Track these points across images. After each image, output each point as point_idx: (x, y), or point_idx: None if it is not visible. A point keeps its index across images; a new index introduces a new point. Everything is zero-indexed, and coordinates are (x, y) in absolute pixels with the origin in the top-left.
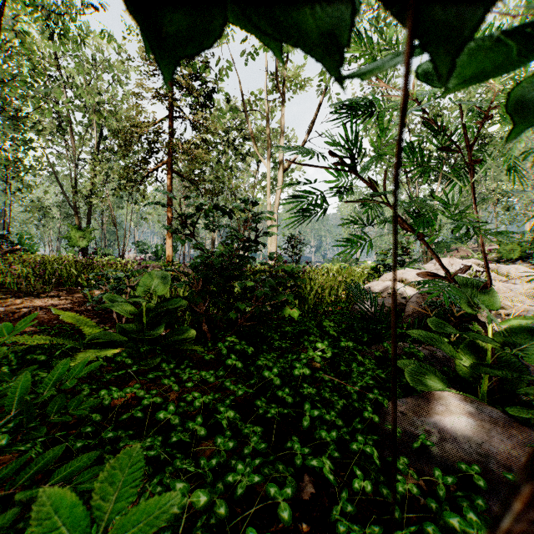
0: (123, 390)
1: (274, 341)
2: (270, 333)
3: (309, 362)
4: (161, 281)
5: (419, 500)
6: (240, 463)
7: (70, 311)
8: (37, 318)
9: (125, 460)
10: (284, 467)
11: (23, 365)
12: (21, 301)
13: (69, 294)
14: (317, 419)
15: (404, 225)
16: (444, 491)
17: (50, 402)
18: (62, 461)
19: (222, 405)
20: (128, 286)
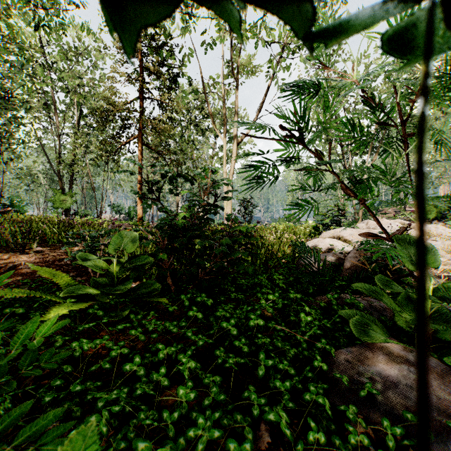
0: (93, 342)
1: (231, 293)
2: (227, 285)
3: (262, 311)
4: (130, 240)
5: (369, 449)
6: (201, 417)
7: (51, 265)
8: (21, 272)
9: (79, 441)
10: (242, 417)
11: (4, 317)
12: (8, 256)
13: (52, 250)
14: (271, 368)
15: (348, 191)
16: (393, 442)
17: (23, 356)
18: (33, 412)
19: (184, 355)
20: (102, 244)
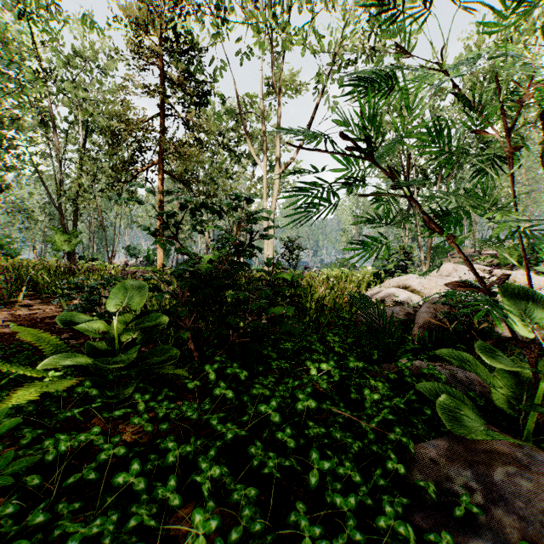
0: (76, 438)
1: (272, 362)
2: (267, 351)
3: (313, 385)
4: (137, 292)
5: None
6: None
7: (39, 324)
8: None
9: None
10: None
11: None
12: None
13: (44, 304)
14: (328, 473)
15: (429, 226)
16: None
17: None
18: None
19: (204, 457)
20: (103, 296)
